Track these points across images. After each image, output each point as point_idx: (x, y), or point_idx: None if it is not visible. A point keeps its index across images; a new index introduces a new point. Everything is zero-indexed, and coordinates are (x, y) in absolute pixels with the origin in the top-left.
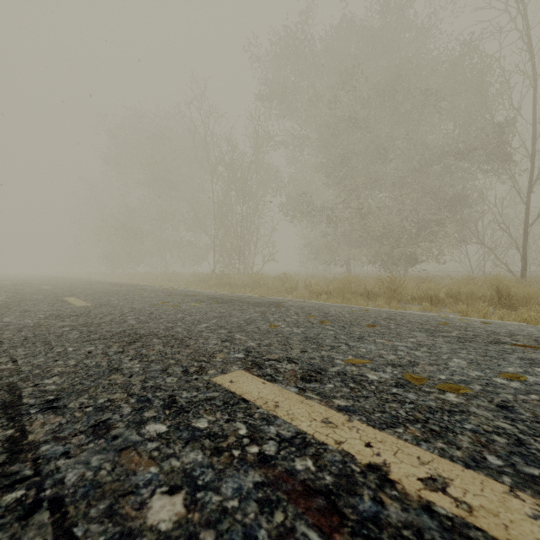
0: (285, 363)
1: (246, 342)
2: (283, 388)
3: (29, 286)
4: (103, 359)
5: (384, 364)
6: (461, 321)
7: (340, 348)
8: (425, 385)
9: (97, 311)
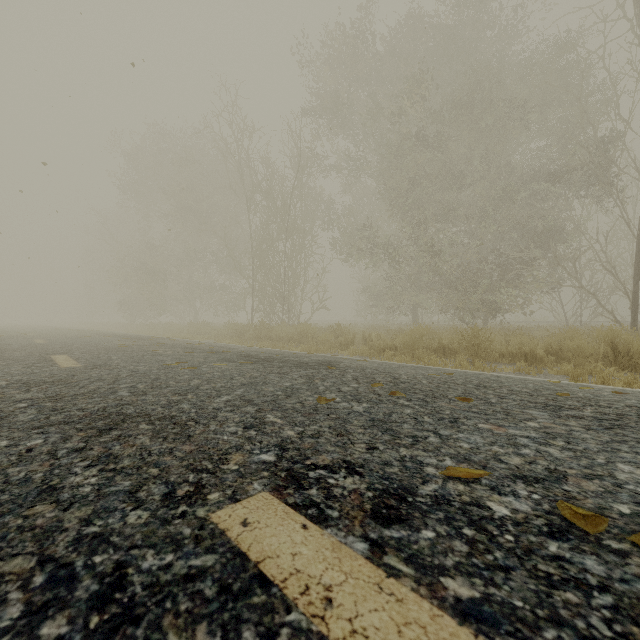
0: (343, 474)
1: (282, 429)
2: (340, 542)
3: (20, 340)
4: (41, 466)
5: (508, 475)
6: (582, 390)
7: (427, 440)
8: (604, 531)
9: (83, 376)
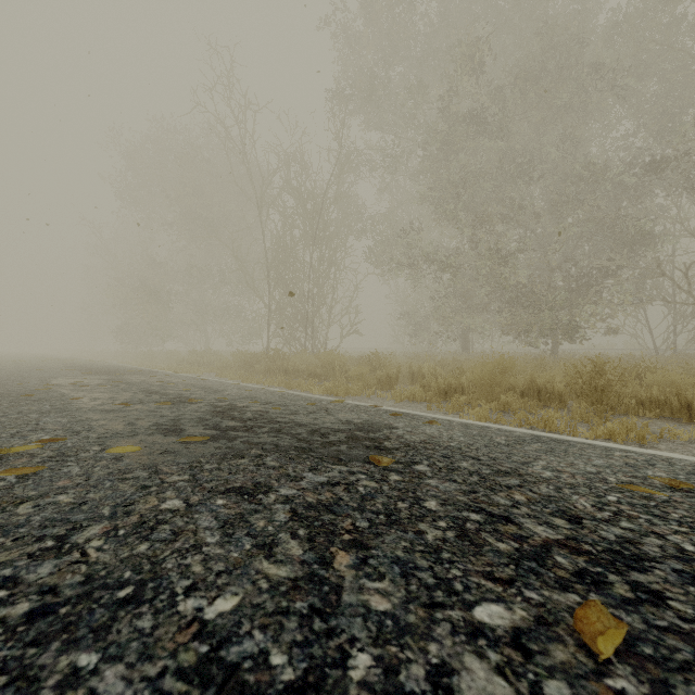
0: None
1: None
2: None
3: None
4: None
5: None
6: None
7: None
8: None
9: None
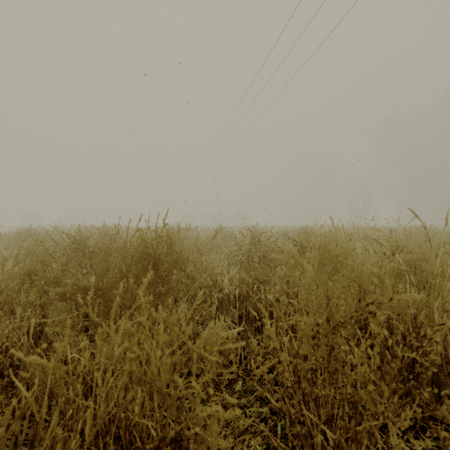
0: None
1: None
2: None
3: None
4: None
5: None
6: None
7: None
8: None
9: None
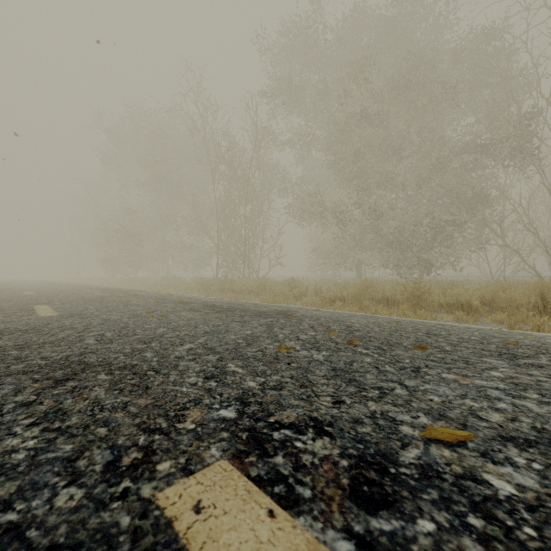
0: (310, 435)
1: (243, 379)
2: (317, 540)
3: (11, 292)
4: None
5: (495, 437)
6: (527, 338)
7: (395, 392)
8: None
9: (57, 324)
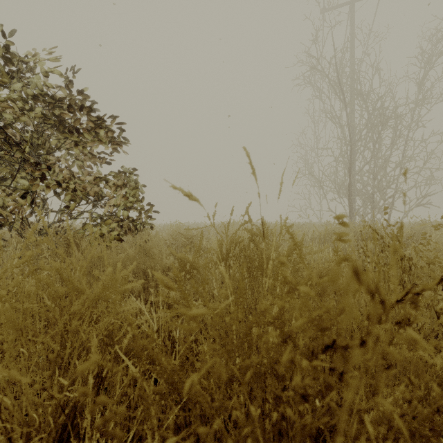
0: None
1: None
2: None
3: None
4: None
5: None
6: None
7: None
8: None
9: None
